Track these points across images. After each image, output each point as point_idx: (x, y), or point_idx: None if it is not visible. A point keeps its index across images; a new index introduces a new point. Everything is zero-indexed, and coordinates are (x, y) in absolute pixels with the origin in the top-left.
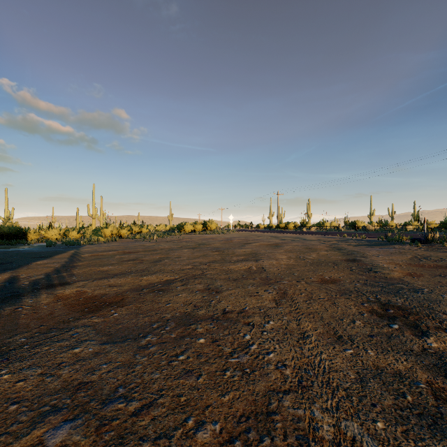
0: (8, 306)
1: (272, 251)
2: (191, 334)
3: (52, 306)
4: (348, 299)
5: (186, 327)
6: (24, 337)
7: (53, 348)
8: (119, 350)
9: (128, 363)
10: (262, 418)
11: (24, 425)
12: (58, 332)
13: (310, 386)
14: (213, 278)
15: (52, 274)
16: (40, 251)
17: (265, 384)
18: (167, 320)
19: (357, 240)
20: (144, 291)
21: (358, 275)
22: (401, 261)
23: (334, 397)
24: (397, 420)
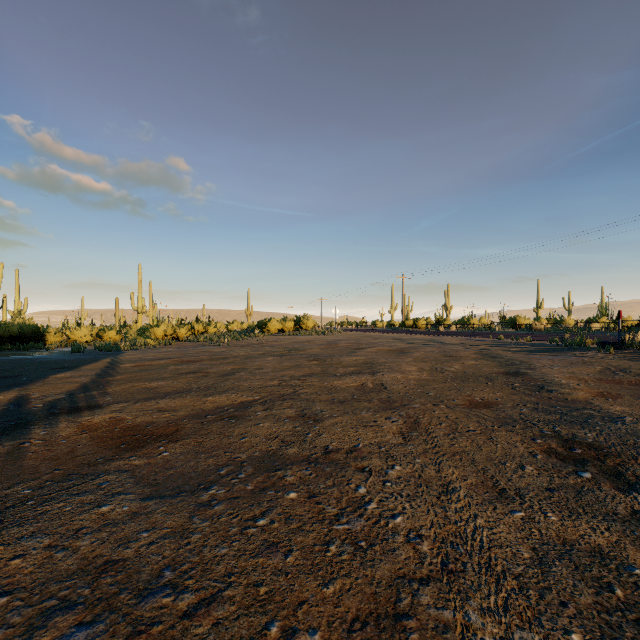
0: (10, 439)
1: (396, 359)
2: (276, 485)
3: (73, 440)
4: (512, 433)
5: (270, 474)
6: (29, 488)
7: (70, 505)
8: (167, 509)
9: (180, 530)
10: (388, 623)
11: (16, 631)
12: (79, 480)
13: (461, 571)
14: (309, 399)
15: (76, 393)
16: (63, 359)
17: (391, 567)
18: (241, 462)
19: (519, 344)
20: (208, 418)
21: (524, 396)
22: (587, 375)
23: (500, 589)
24: (604, 630)
